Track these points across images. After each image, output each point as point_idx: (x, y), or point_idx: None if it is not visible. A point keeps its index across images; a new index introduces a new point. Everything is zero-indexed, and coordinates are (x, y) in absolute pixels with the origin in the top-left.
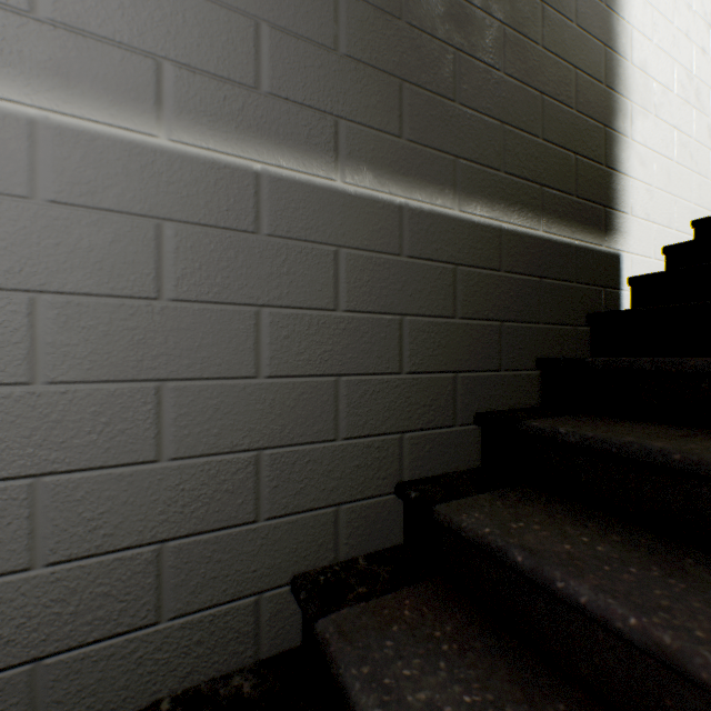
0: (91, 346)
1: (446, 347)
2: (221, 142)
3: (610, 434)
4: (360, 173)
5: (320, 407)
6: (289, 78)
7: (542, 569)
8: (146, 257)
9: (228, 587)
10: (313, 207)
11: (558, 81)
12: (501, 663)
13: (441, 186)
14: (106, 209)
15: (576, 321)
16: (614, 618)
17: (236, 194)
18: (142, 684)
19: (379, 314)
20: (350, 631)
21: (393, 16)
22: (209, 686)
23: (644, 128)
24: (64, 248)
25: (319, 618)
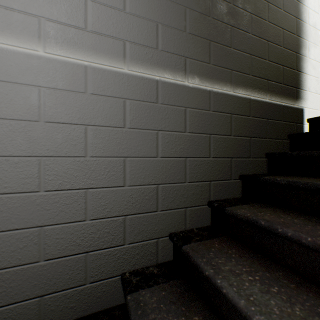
0: (103, 144)
1: (227, 147)
2: (145, 70)
3: (299, 180)
4: (194, 79)
5: (179, 169)
6: (168, 44)
7: (272, 225)
8: (120, 112)
9: (147, 234)
10: (177, 92)
11: (275, 35)
12: (256, 261)
13: (225, 82)
14: (108, 96)
15: (283, 138)
16: (302, 239)
17: (150, 89)
18: (119, 266)
19: (201, 134)
20: (196, 249)
21: (207, 15)
22: (141, 269)
23: (315, 52)
24: (95, 110)
25: (183, 245)
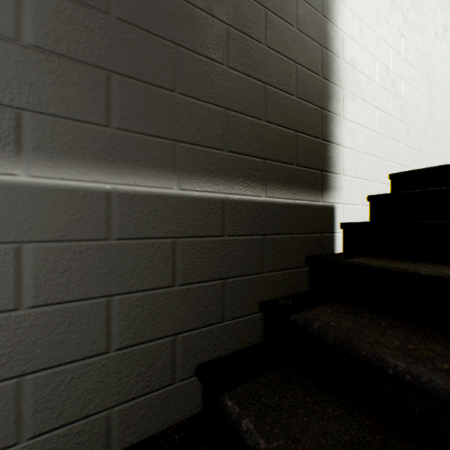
0: None
1: (164, 314)
2: None
3: (280, 447)
4: (54, 164)
5: None
6: None
7: None
8: None
9: None
10: None
11: (280, 73)
12: None
13: (158, 168)
14: None
15: (296, 264)
16: None
17: None
18: None
19: (80, 301)
20: None
21: (99, 9)
22: None
23: (354, 108)
24: None
25: None
